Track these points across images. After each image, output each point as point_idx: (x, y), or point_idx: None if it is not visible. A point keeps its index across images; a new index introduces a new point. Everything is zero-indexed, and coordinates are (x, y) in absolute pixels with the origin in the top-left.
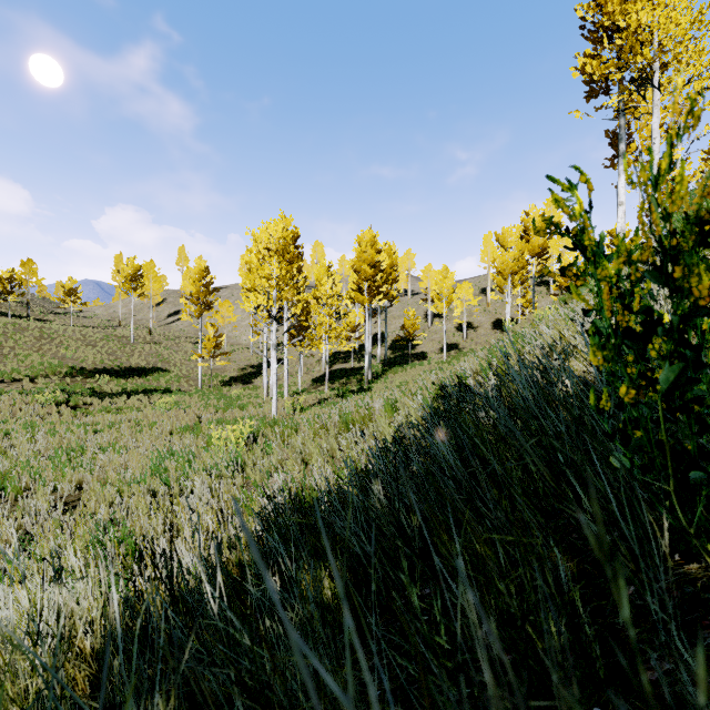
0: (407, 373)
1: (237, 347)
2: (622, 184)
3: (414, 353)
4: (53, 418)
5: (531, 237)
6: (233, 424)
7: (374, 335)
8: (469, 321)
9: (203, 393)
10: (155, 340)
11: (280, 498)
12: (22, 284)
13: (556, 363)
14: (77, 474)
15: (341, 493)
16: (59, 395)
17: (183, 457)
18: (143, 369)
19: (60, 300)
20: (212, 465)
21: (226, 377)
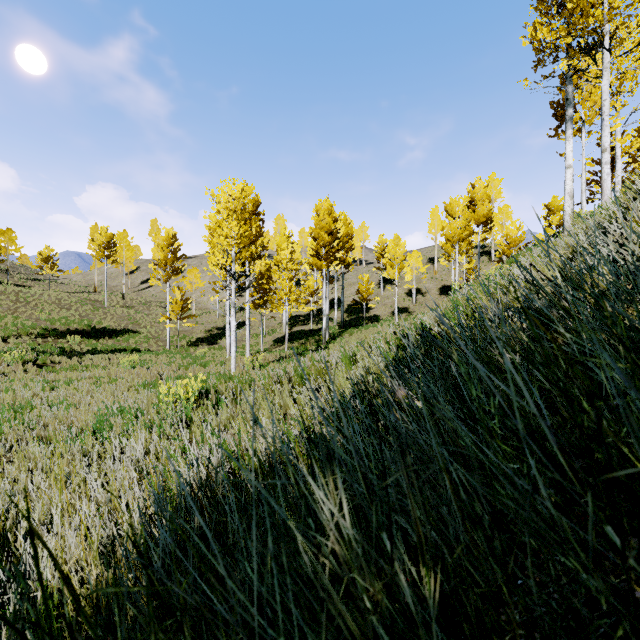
0: (362, 334)
1: (205, 311)
2: (570, 148)
3: (368, 316)
4: (18, 376)
5: (477, 208)
6: (184, 379)
7: (331, 300)
8: (418, 287)
9: (170, 352)
10: (128, 304)
11: (204, 471)
12: (2, 252)
13: (632, 259)
14: (16, 432)
15: (284, 464)
16: (27, 354)
17: (131, 414)
18: (114, 331)
19: (38, 266)
20: (156, 423)
21: (193, 338)
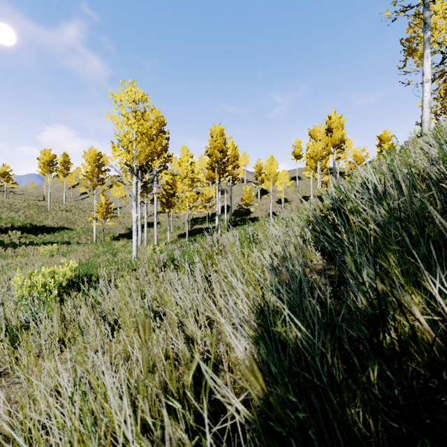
0: None
1: (128, 215)
2: (428, 65)
3: (249, 218)
4: None
5: (333, 134)
6: (54, 267)
7: (222, 207)
8: (285, 197)
9: (95, 245)
10: (67, 209)
11: None
12: None
13: None
14: None
15: None
16: None
17: None
18: (52, 228)
19: None
20: None
21: (116, 234)
